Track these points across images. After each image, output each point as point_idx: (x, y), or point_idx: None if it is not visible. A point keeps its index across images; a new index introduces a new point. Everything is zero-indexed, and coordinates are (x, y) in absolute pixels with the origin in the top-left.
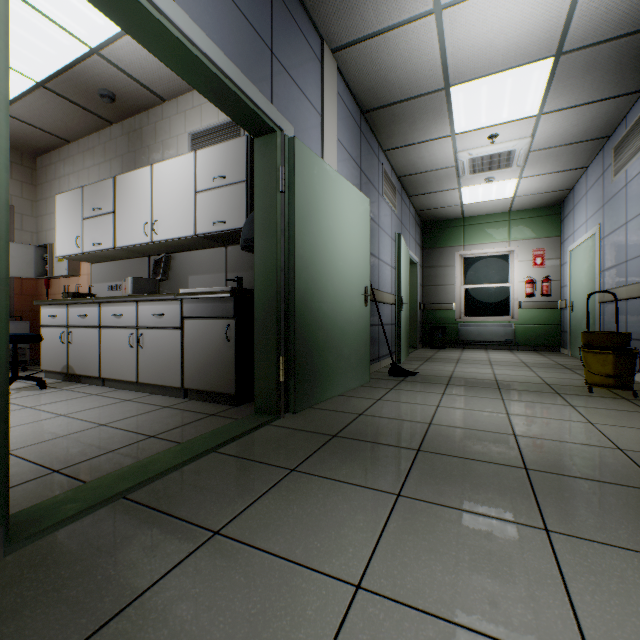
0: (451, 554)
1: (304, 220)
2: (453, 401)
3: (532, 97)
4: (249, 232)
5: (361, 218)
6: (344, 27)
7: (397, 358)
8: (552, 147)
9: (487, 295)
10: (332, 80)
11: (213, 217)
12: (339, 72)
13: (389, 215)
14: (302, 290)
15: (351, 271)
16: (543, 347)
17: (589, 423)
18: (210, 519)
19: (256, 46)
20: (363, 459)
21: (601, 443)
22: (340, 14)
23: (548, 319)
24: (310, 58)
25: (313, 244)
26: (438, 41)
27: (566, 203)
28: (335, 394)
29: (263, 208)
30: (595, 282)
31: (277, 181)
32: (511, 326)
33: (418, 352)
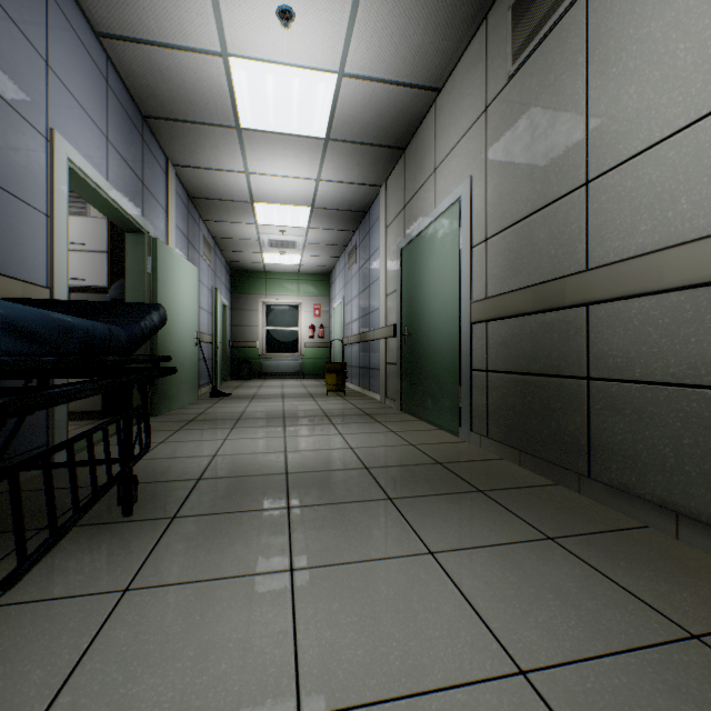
0: (254, 432)
1: (163, 291)
2: (256, 404)
3: (303, 220)
4: (118, 294)
5: (193, 283)
6: (186, 159)
7: (215, 386)
8: (319, 244)
9: (284, 336)
10: (173, 184)
11: (71, 273)
12: (176, 174)
13: (207, 270)
14: (162, 336)
15: (188, 321)
16: (320, 375)
17: (318, 405)
18: (154, 441)
19: (137, 184)
20: (213, 424)
21: (317, 409)
22: (184, 154)
23: (323, 355)
24: (161, 174)
25: (167, 306)
26: (247, 183)
27: (333, 275)
28: (179, 406)
29: (134, 281)
30: (342, 332)
31: (146, 266)
32: (300, 360)
33: (229, 383)
